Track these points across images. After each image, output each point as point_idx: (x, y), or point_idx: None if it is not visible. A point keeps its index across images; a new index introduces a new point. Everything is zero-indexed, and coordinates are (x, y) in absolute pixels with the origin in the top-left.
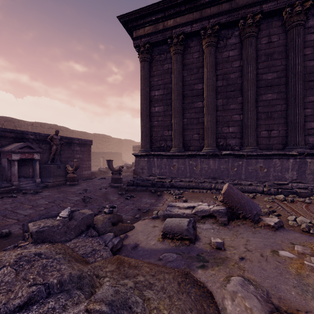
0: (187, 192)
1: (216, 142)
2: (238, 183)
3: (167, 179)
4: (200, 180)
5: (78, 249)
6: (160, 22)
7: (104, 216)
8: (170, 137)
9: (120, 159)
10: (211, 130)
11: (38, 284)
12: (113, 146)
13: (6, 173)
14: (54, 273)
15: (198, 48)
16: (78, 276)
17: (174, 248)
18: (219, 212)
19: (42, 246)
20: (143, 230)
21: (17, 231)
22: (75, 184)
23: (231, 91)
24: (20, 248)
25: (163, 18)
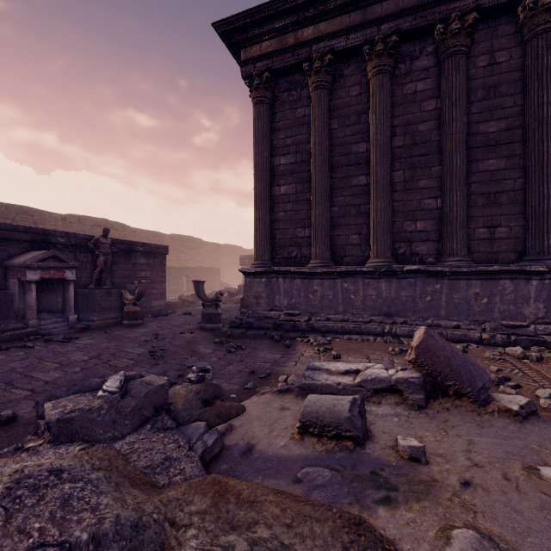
0: (339, 339)
1: (391, 248)
2: (434, 324)
3: (301, 317)
4: (363, 318)
5: (137, 457)
6: (289, 32)
7: (189, 388)
8: (307, 240)
9: (218, 280)
10: (382, 226)
11: (48, 544)
12: (204, 257)
13: (16, 304)
14: (85, 516)
15: (359, 78)
16: (133, 524)
17: (325, 457)
18: (409, 382)
19: (69, 448)
20: (261, 415)
21: (29, 414)
22: (138, 325)
23: (420, 156)
24: (26, 453)
25: (295, 25)
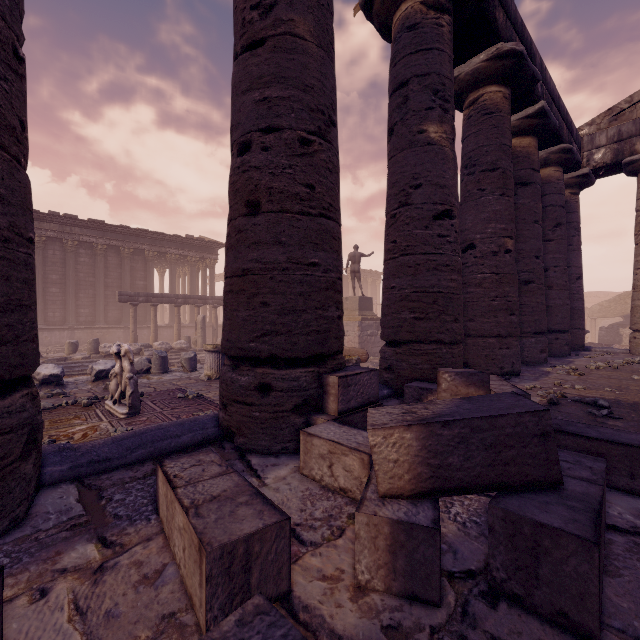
0: None
1: None
2: None
3: None
4: None
5: None
6: None
7: None
8: None
9: None
10: None
11: None
12: None
13: None
14: None
15: None
16: None
17: None
18: None
19: None
20: None
21: None
22: None
23: None
24: None
25: None
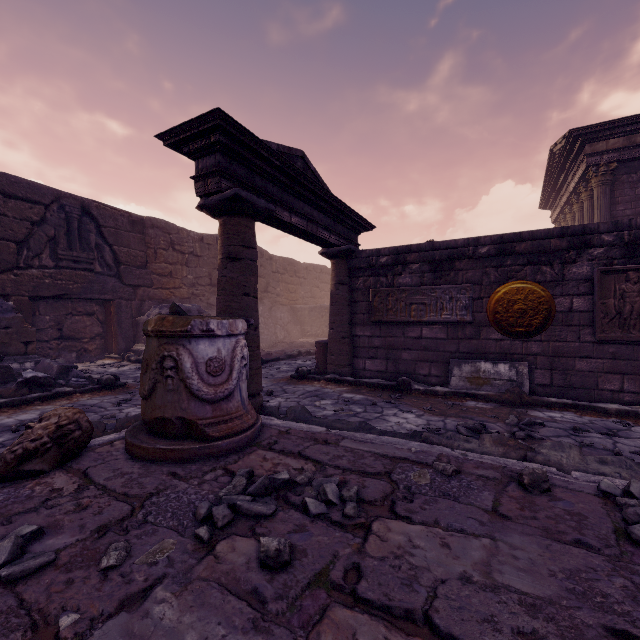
0: None
1: None
2: None
3: None
4: None
5: None
6: (638, 133)
7: None
8: None
9: None
10: None
11: None
12: None
13: None
14: None
15: None
16: None
17: None
18: None
19: None
20: None
21: None
22: None
23: None
24: None
25: None
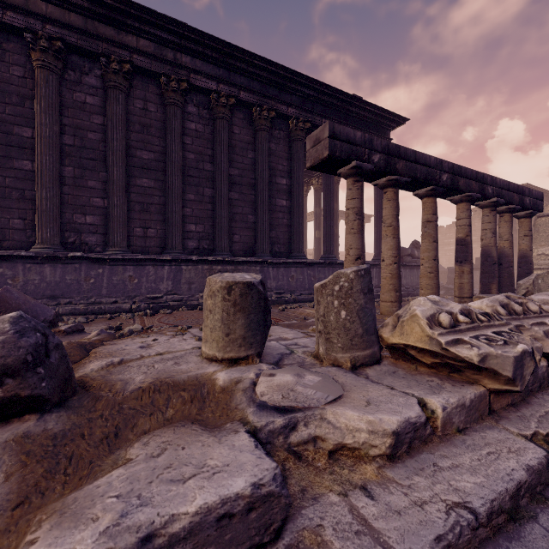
0: None
1: (61, 236)
2: (97, 302)
3: None
4: None
5: None
6: None
7: None
8: None
9: None
10: (48, 215)
11: None
12: None
13: None
14: None
15: (23, 61)
16: None
17: None
18: None
19: None
20: None
21: None
22: None
23: (90, 160)
24: None
25: None
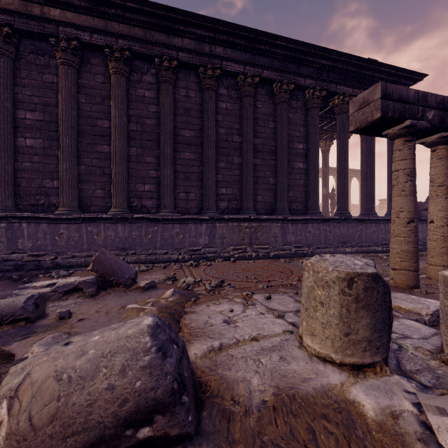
0: (81, 271)
1: (128, 201)
2: (153, 253)
3: (47, 256)
4: None
5: None
6: (34, 2)
7: None
8: (55, 190)
9: None
10: (120, 185)
11: None
12: None
13: None
14: None
15: (103, 70)
16: None
17: None
18: (86, 282)
19: None
20: None
21: None
22: None
23: (148, 141)
24: None
25: None
